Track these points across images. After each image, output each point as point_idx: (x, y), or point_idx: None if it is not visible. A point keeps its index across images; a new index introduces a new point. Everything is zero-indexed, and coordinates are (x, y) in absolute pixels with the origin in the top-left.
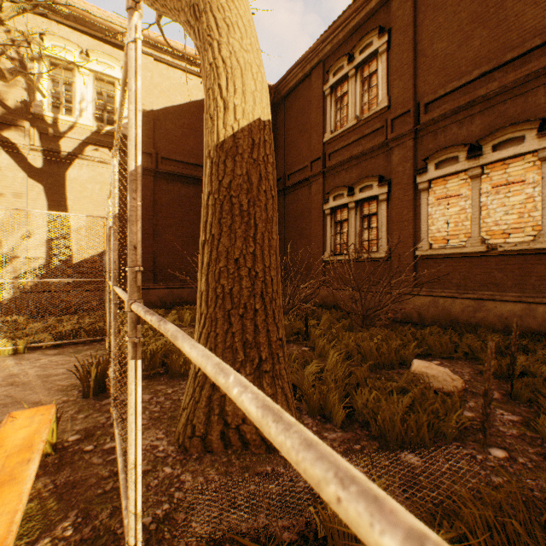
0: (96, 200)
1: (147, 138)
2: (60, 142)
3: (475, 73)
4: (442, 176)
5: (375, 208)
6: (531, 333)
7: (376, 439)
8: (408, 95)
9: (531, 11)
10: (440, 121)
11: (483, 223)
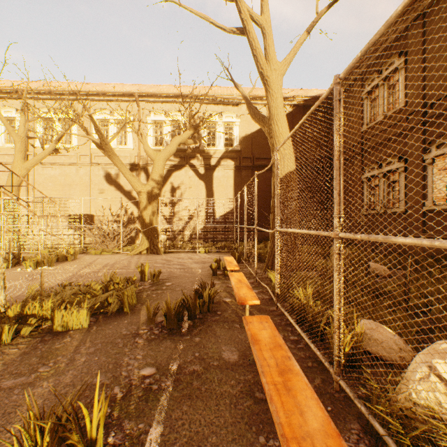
0: (225, 186)
1: (248, 149)
2: (210, 160)
3: None
4: (440, 154)
5: (398, 177)
6: None
7: None
8: (418, 98)
9: None
10: (440, 116)
11: None
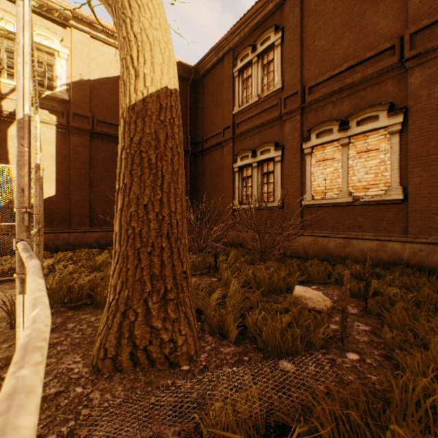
0: None
1: (84, 103)
2: (1, 102)
3: (345, 66)
4: (321, 143)
5: (273, 167)
6: (383, 263)
7: (262, 351)
8: (296, 80)
9: (383, 22)
10: (320, 101)
11: (350, 180)
